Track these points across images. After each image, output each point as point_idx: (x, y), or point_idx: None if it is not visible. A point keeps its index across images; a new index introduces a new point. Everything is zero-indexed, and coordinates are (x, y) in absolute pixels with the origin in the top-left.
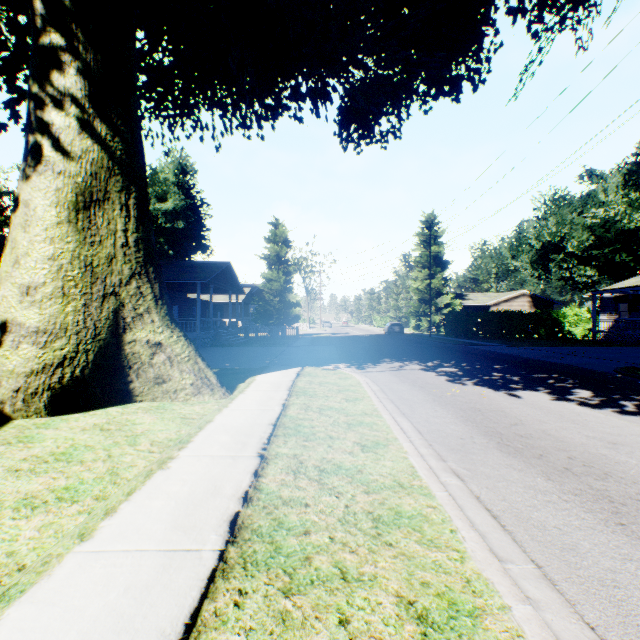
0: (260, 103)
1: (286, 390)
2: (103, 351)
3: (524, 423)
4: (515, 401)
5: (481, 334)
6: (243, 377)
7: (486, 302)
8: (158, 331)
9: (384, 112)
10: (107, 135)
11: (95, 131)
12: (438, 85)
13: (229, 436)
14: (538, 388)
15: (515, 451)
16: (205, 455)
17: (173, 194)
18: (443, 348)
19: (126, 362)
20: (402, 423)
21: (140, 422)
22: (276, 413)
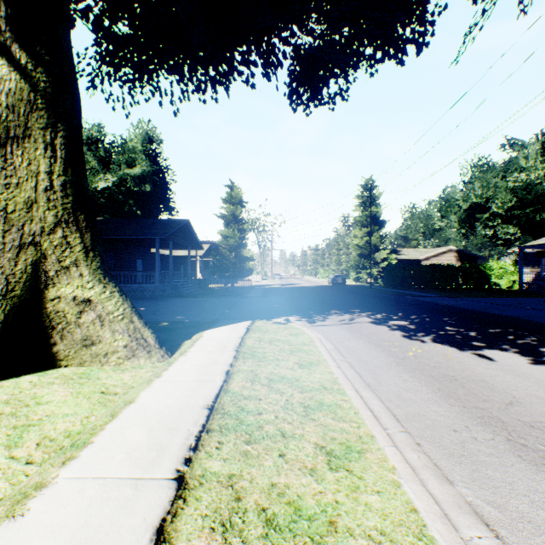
0: (213, 63)
1: (233, 350)
2: (17, 310)
3: (521, 401)
4: (489, 365)
5: (416, 285)
6: (191, 332)
7: (418, 257)
8: (87, 286)
9: (333, 72)
10: (28, 63)
11: (12, 58)
12: (385, 46)
13: (145, 432)
14: (503, 346)
15: (542, 459)
16: (95, 477)
17: (141, 161)
18: (386, 299)
19: (48, 322)
20: (370, 401)
21: (47, 400)
22: (216, 387)
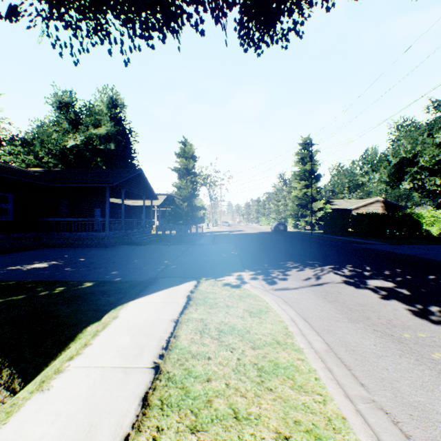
0: None
1: (148, 368)
2: None
3: None
4: None
5: (353, 232)
6: (110, 303)
7: (349, 207)
8: None
9: None
10: None
11: None
12: None
13: None
14: None
15: None
16: None
17: (106, 122)
18: (335, 247)
19: None
20: None
21: None
22: None
